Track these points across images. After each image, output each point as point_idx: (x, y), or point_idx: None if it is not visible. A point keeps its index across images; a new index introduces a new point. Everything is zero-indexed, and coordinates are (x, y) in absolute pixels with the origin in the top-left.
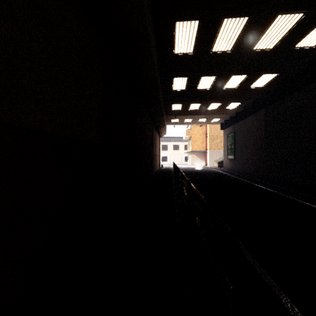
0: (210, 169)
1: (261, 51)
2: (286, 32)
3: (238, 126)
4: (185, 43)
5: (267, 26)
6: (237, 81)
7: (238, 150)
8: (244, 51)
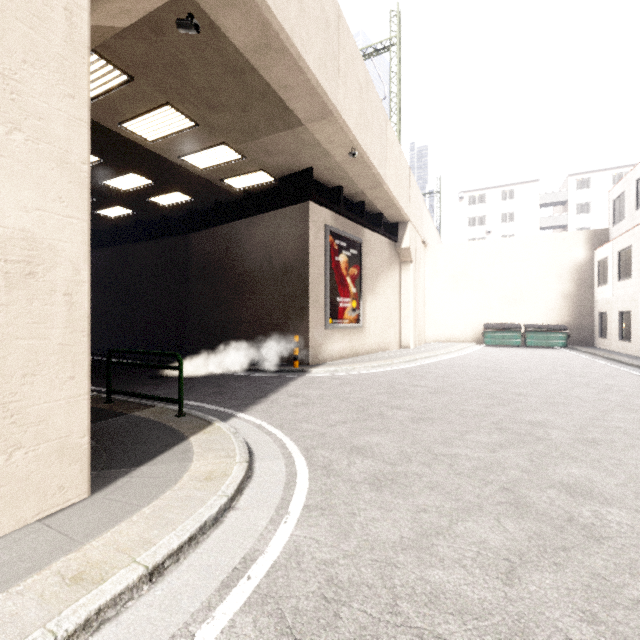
0: None
1: None
2: None
3: None
4: None
5: None
6: None
7: None
8: None
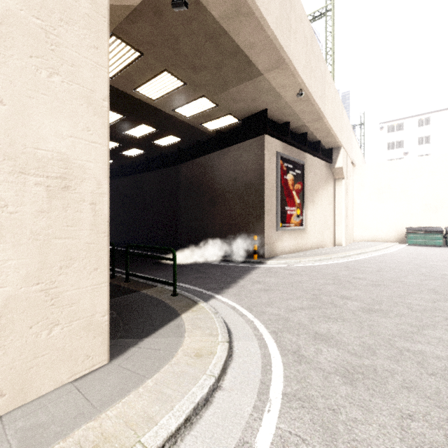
0: None
1: None
2: (113, 147)
3: None
4: None
5: None
6: None
7: None
8: None
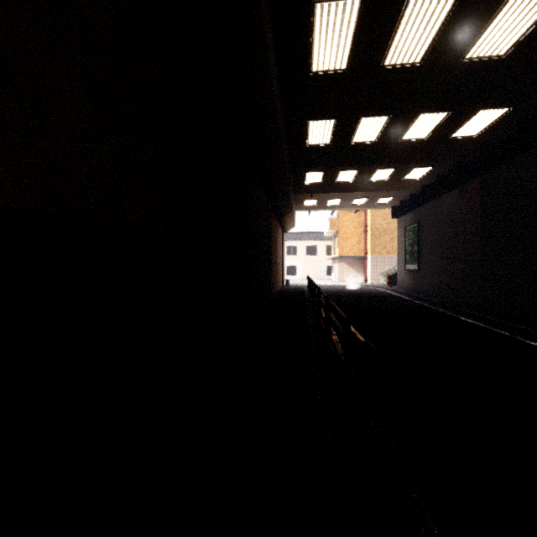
0: (374, 289)
1: (482, 62)
2: (536, 18)
3: (425, 211)
4: (332, 49)
5: (499, 6)
6: (429, 125)
7: (425, 254)
8: (446, 62)
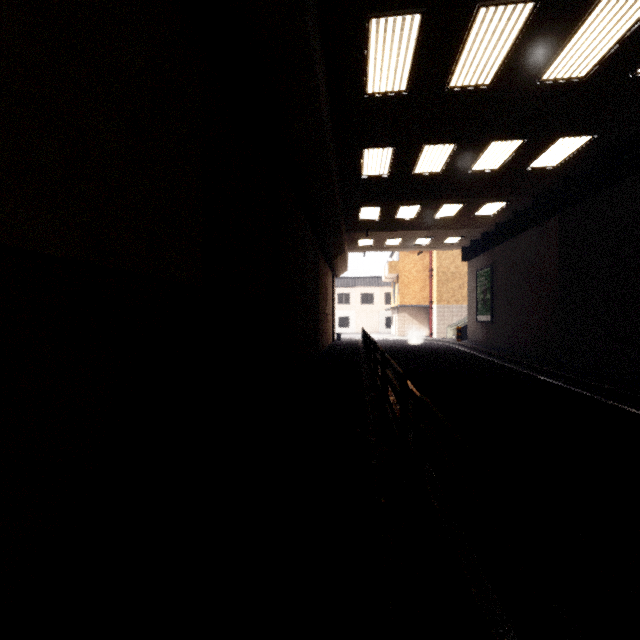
0: (440, 344)
1: (560, 84)
2: (619, 37)
3: (500, 253)
4: (390, 68)
5: (577, 23)
6: (502, 155)
7: (500, 303)
8: (520, 84)
